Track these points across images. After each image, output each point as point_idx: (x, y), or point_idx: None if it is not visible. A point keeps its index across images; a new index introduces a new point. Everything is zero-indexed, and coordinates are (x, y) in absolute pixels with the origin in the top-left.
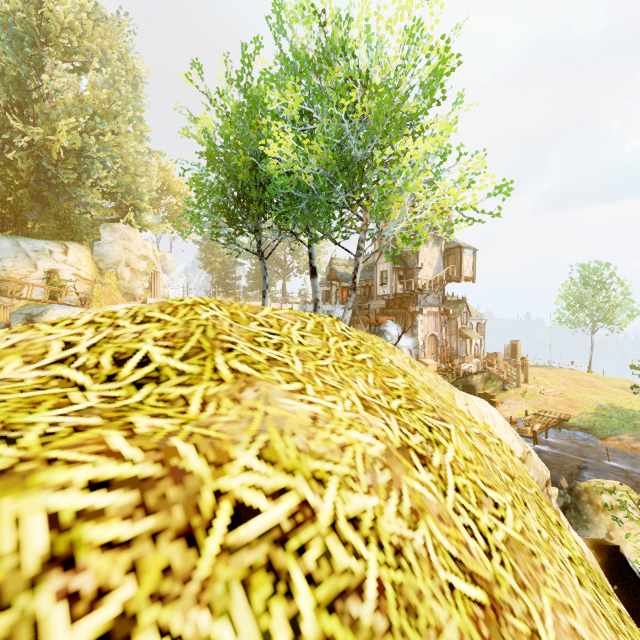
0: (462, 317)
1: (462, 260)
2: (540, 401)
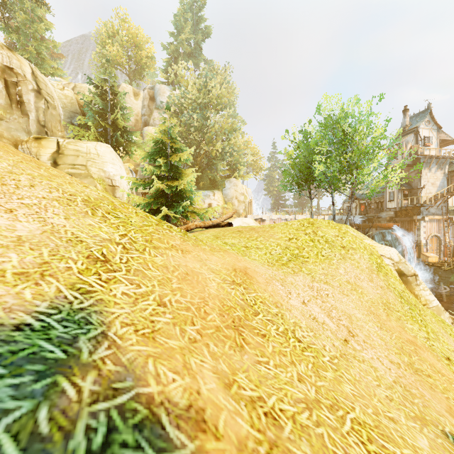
0: None
1: None
2: None
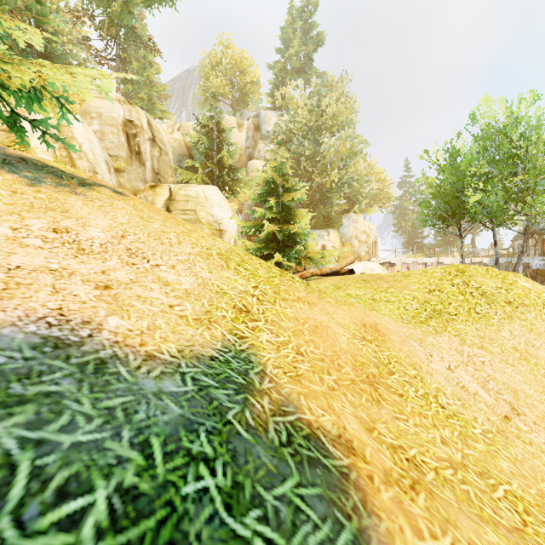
0: None
1: None
2: None
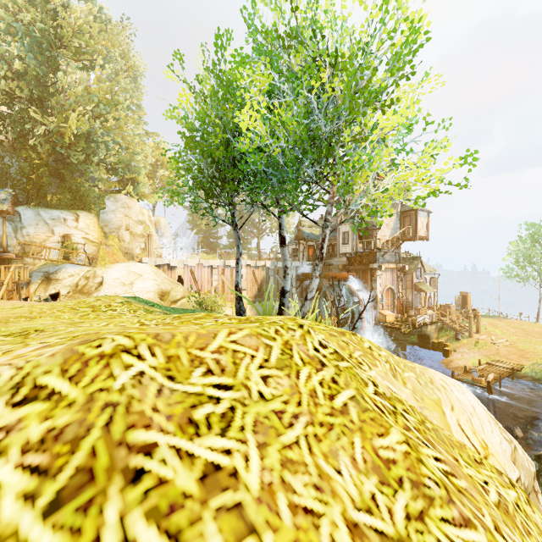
0: (417, 272)
1: (417, 221)
2: (492, 351)
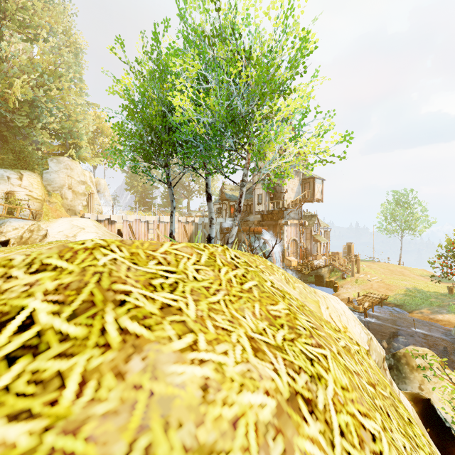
0: (314, 227)
1: (314, 187)
2: (368, 286)
